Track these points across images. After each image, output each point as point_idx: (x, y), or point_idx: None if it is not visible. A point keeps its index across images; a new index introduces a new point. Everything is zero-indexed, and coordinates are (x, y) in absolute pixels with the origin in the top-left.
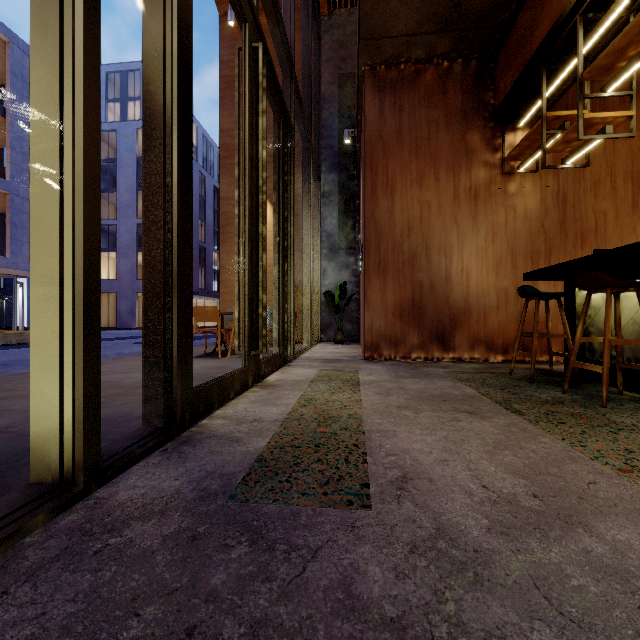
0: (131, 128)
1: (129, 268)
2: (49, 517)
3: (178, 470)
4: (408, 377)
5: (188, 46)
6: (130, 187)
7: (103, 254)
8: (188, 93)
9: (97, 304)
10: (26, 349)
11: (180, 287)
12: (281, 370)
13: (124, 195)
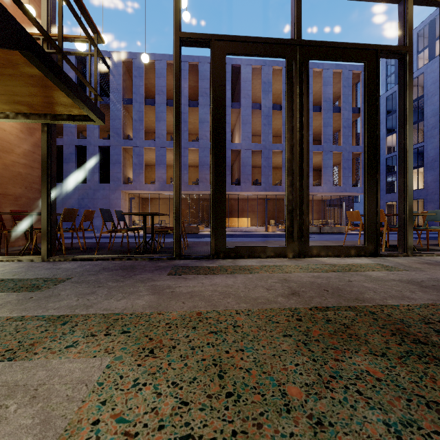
0: (436, 63)
1: (434, 178)
2: (166, 259)
3: (189, 262)
4: (415, 284)
5: (222, 122)
6: (435, 111)
7: (413, 171)
8: (222, 138)
9: (178, 217)
10: (332, 235)
11: (214, 209)
12: (348, 257)
13: (430, 120)
